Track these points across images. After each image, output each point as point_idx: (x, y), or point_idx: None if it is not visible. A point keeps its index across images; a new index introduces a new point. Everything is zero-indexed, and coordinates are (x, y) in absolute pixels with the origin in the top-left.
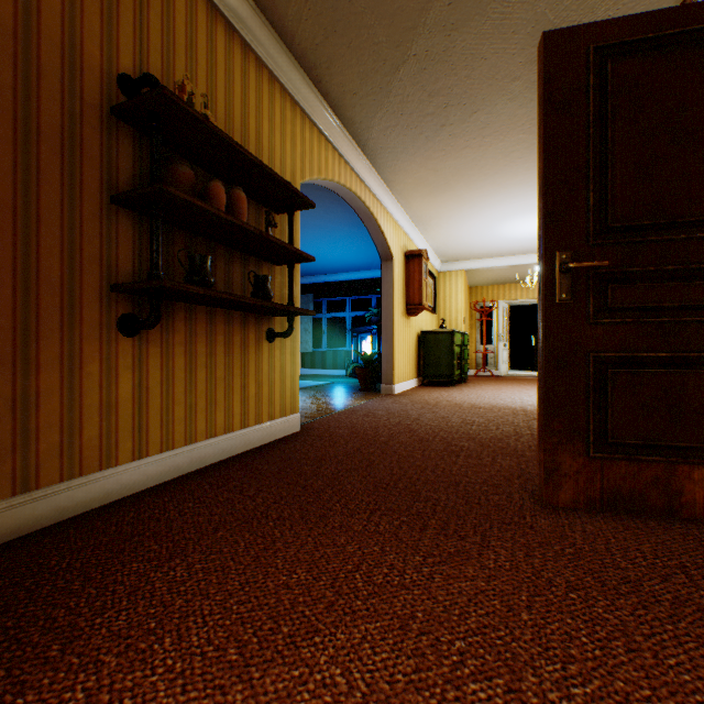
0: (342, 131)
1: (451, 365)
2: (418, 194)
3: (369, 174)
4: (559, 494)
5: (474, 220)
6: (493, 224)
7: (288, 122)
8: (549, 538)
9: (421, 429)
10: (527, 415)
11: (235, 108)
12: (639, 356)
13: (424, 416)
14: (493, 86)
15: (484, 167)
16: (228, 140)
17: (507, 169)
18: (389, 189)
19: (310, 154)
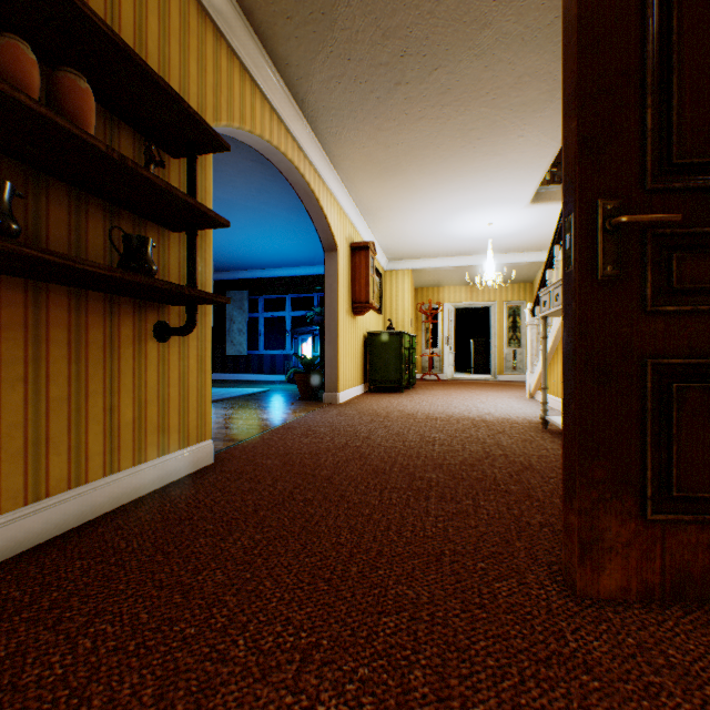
0: (274, 74)
1: (400, 370)
2: (366, 175)
3: (309, 141)
4: (601, 579)
5: (425, 213)
6: (443, 219)
7: (193, 34)
8: (632, 702)
9: (375, 453)
10: (490, 427)
11: None
12: None
13: (375, 433)
14: (460, 32)
15: (440, 147)
16: None
17: (464, 152)
18: (334, 166)
19: (229, 91)
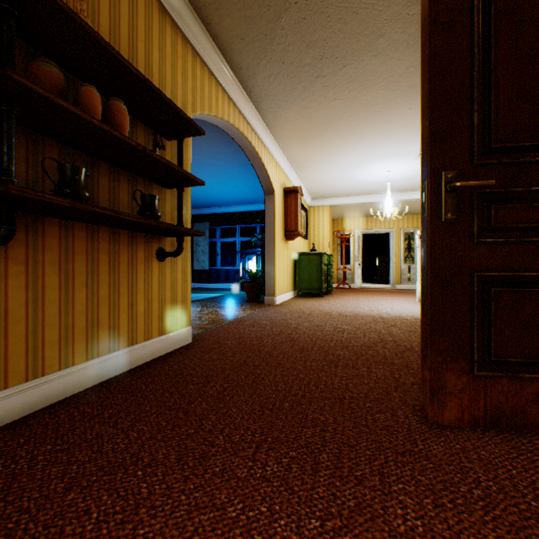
0: (231, 75)
1: (320, 280)
2: (295, 139)
3: (254, 118)
4: (444, 412)
5: (339, 164)
6: (353, 169)
7: (180, 56)
8: (451, 474)
9: (301, 338)
10: (385, 322)
11: (122, 28)
12: (521, 276)
13: (301, 325)
14: (361, 41)
15: (349, 118)
16: (103, 42)
17: (367, 121)
18: (272, 134)
19: (201, 91)
